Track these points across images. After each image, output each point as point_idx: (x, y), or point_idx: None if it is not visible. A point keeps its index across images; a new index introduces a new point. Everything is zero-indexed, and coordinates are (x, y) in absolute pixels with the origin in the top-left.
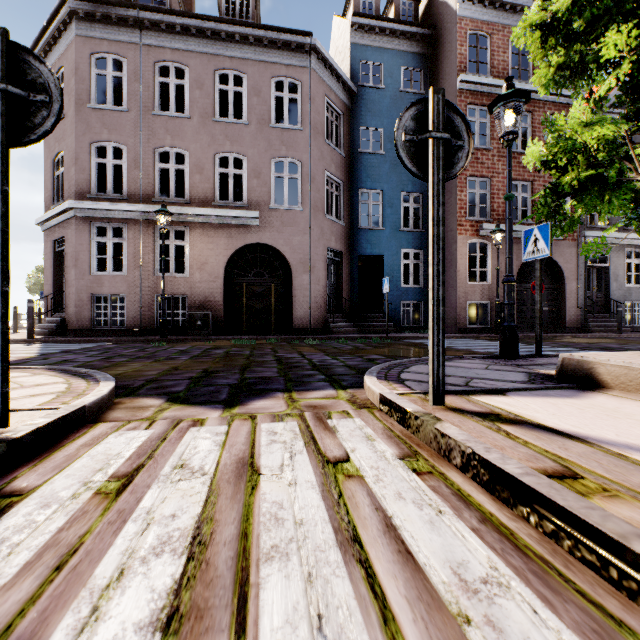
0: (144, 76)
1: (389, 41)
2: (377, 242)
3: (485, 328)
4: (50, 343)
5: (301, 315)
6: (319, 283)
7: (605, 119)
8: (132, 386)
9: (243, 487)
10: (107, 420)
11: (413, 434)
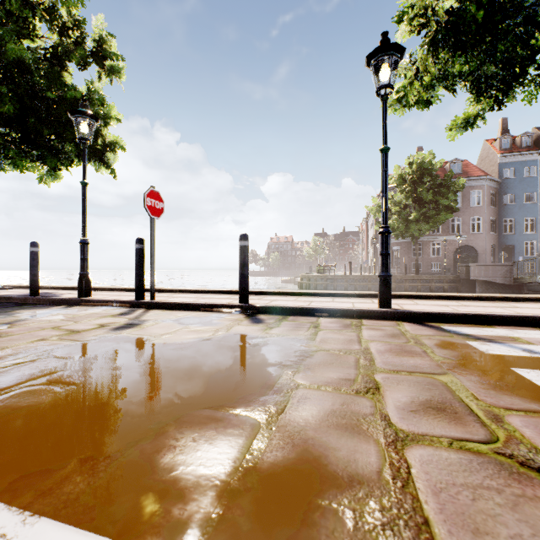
0: None
1: (517, 158)
2: (511, 239)
3: None
4: None
5: None
6: (488, 257)
7: None
8: None
9: None
10: None
11: None
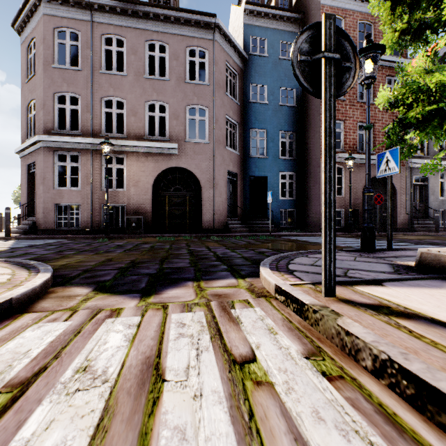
0: (93, 45)
1: (271, 22)
2: (263, 167)
3: (340, 228)
4: (22, 239)
5: (208, 219)
6: (221, 196)
7: (443, 67)
8: (69, 275)
9: (143, 402)
10: (33, 310)
11: (311, 326)
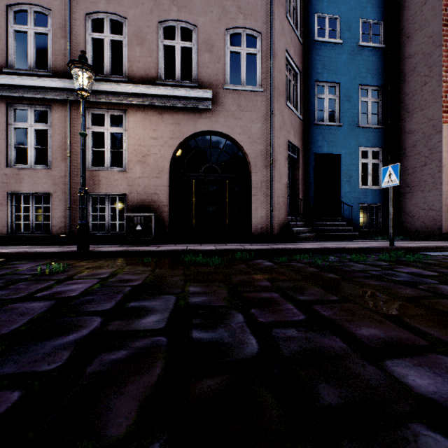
0: None
1: None
2: (334, 139)
3: None
4: None
5: (261, 218)
6: (280, 180)
7: None
8: None
9: None
10: None
11: None
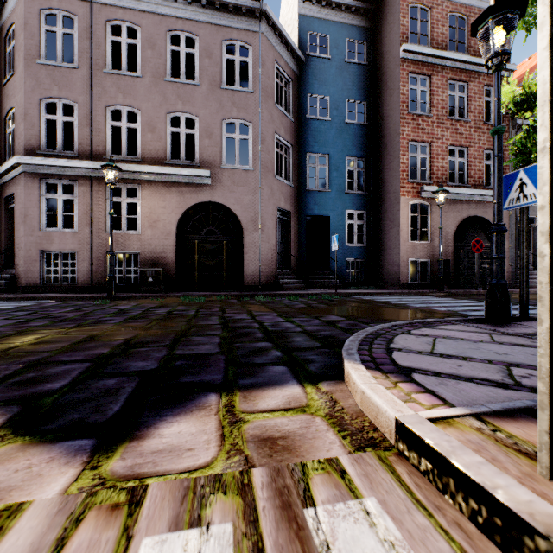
0: (95, 34)
1: (335, 14)
2: (324, 203)
3: (425, 284)
4: None
5: (252, 272)
6: (269, 241)
7: None
8: None
9: None
10: None
11: None
